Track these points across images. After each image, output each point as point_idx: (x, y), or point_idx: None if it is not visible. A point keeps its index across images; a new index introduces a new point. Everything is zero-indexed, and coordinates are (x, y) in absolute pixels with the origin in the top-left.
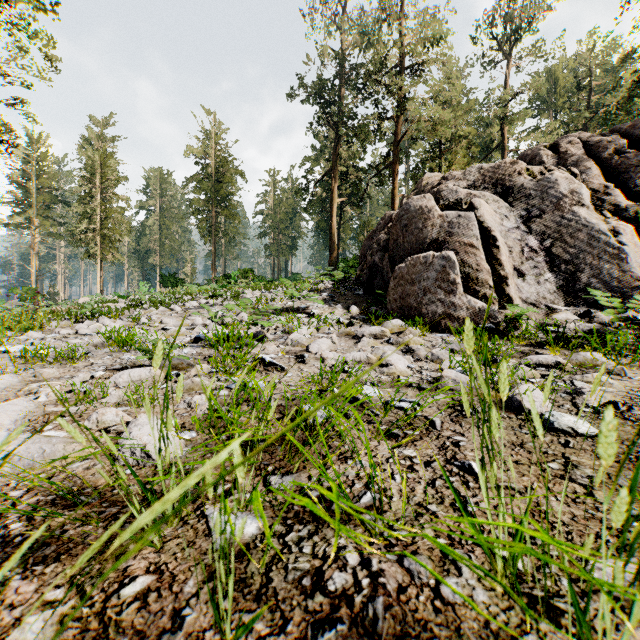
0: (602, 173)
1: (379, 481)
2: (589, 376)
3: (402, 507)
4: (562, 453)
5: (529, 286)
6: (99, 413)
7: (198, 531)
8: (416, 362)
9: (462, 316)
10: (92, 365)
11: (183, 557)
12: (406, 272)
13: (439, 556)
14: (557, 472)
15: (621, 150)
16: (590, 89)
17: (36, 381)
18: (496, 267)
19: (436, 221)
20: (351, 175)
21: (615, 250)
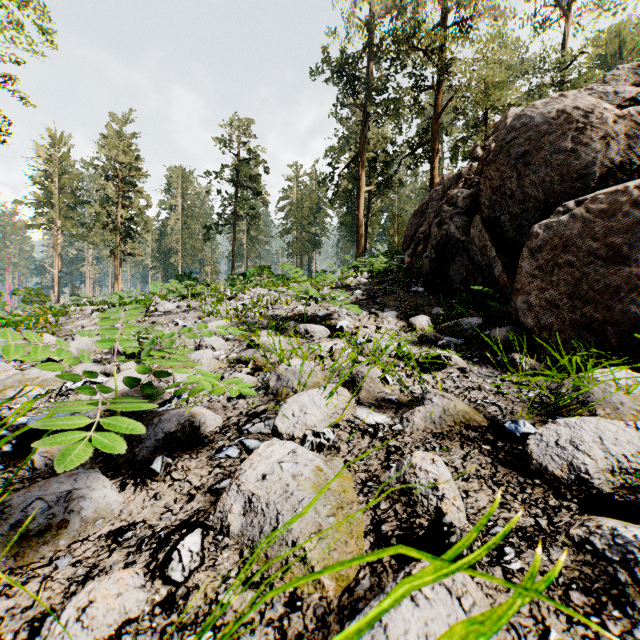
0: None
1: None
2: None
3: None
4: None
5: None
6: None
7: None
8: None
9: None
10: None
11: None
12: (579, 232)
13: None
14: None
15: None
16: None
17: None
18: None
19: (611, 128)
20: (380, 163)
21: None
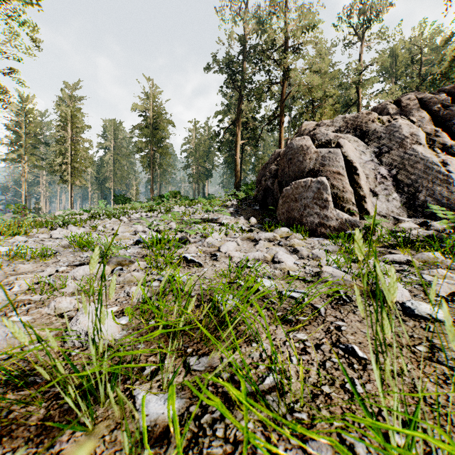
0: (432, 121)
1: (279, 363)
2: (434, 271)
3: (300, 389)
4: (425, 337)
5: (381, 203)
6: (56, 301)
7: (126, 412)
8: (300, 260)
9: (333, 225)
10: (58, 262)
11: (110, 440)
12: (291, 193)
13: (337, 440)
14: (425, 354)
15: (446, 104)
16: (421, 62)
17: (14, 274)
18: (357, 189)
19: (312, 156)
20: (250, 124)
21: (444, 176)
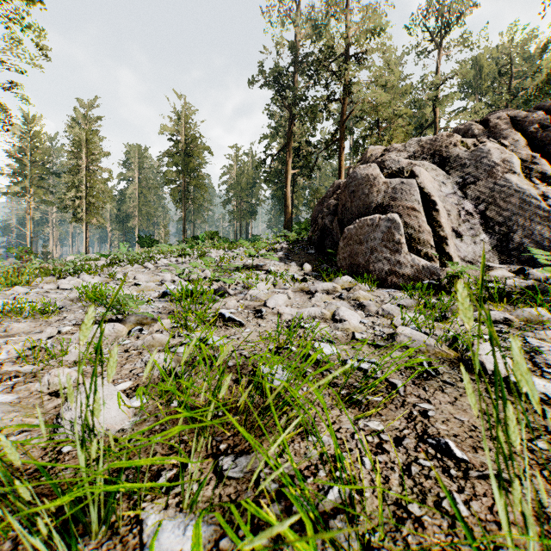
0: (528, 145)
1: (346, 467)
2: (541, 333)
3: (379, 512)
4: (543, 426)
5: (466, 246)
6: (51, 374)
7: (127, 547)
8: (368, 317)
9: (407, 273)
10: (63, 319)
11: None
12: (354, 233)
13: None
14: (547, 454)
15: (545, 124)
16: (511, 75)
17: (5, 336)
18: (436, 228)
19: (381, 187)
20: (303, 150)
21: (545, 213)
